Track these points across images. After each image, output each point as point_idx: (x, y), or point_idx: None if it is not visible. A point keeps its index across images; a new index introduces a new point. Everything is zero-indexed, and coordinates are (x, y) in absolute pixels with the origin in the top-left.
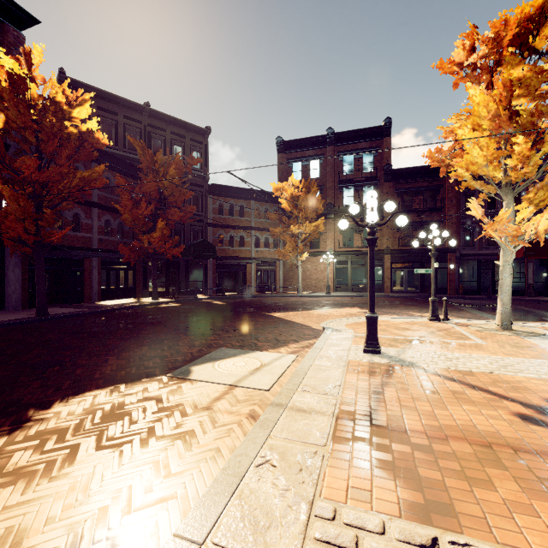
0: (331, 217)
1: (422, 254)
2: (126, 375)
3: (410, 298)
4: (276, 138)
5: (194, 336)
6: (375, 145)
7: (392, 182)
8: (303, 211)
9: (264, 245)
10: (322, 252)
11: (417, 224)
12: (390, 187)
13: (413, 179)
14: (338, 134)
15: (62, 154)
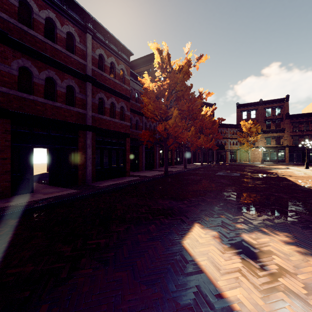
0: (261, 133)
1: (303, 147)
2: (265, 170)
3: (299, 164)
4: (236, 103)
5: (257, 168)
6: (281, 105)
7: (289, 119)
8: (253, 132)
9: (232, 144)
10: (257, 147)
11: (300, 136)
12: (288, 121)
13: (298, 118)
14: (264, 101)
15: (214, 127)
